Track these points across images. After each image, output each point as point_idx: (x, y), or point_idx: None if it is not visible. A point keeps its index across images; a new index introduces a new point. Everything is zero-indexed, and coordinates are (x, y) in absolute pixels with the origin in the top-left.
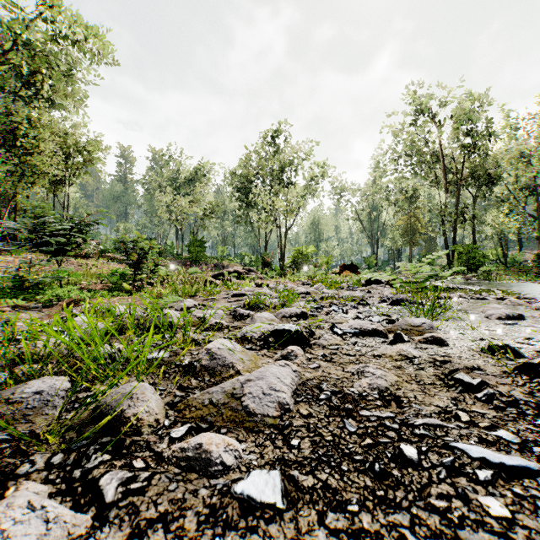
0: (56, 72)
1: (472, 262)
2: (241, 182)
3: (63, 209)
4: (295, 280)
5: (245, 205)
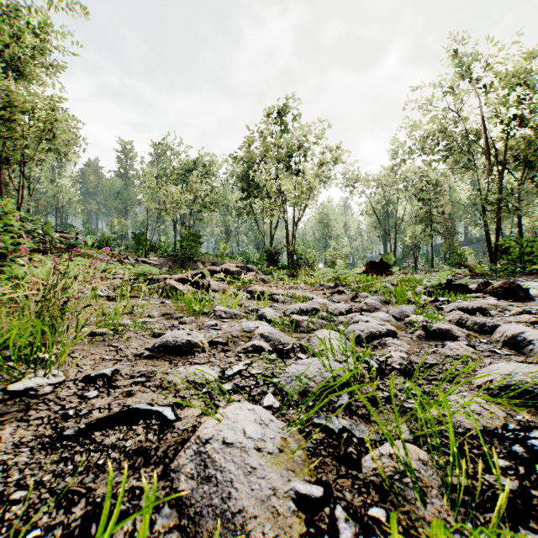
0: (1, 15)
1: (527, 259)
2: (243, 170)
3: (19, 193)
4: (312, 283)
5: (248, 194)
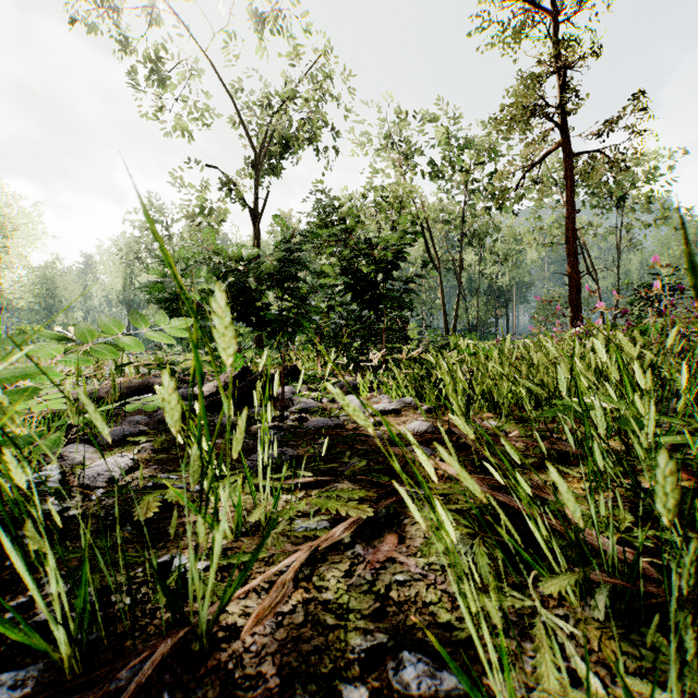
0: None
1: None
2: None
3: None
4: None
5: None
